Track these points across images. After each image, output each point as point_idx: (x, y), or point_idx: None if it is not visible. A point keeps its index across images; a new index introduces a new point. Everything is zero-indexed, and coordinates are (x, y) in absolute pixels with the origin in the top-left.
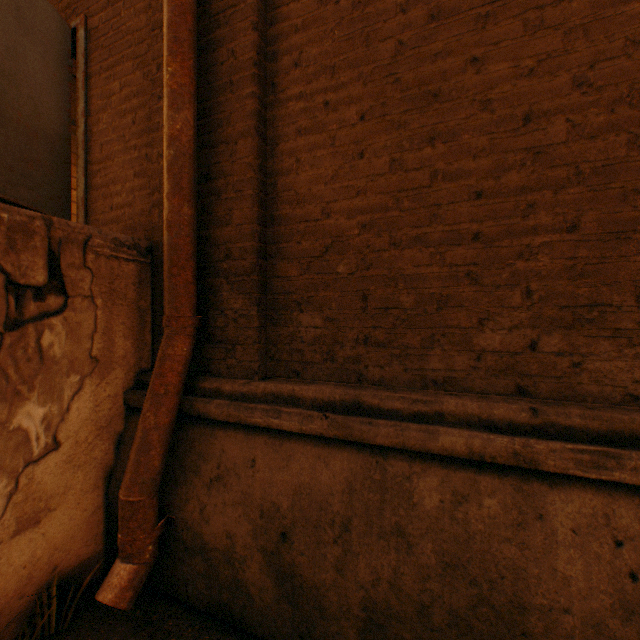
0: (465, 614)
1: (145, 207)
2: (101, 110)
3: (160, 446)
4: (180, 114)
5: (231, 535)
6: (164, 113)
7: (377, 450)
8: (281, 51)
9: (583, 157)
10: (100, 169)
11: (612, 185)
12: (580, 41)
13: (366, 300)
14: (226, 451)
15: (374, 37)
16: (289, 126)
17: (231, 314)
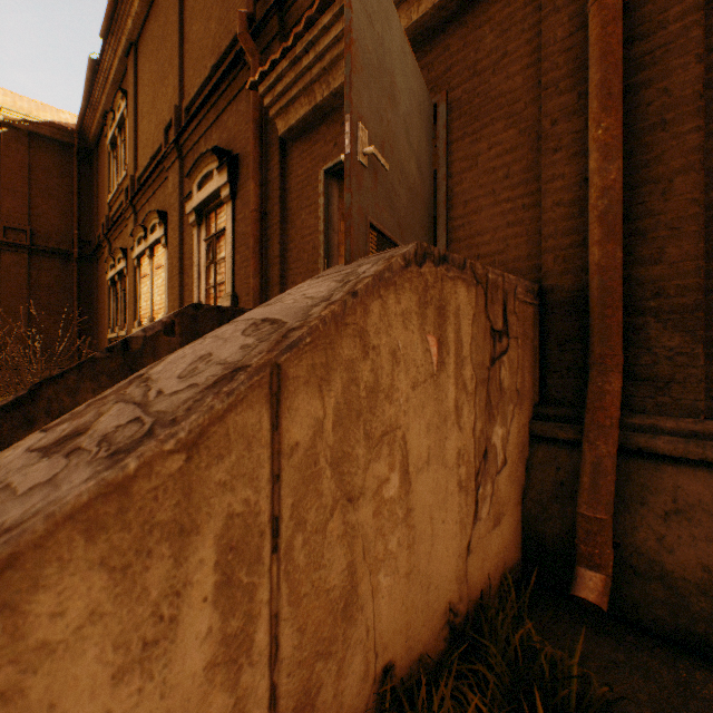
0: None
1: (520, 253)
2: (463, 171)
3: (611, 473)
4: (613, 165)
5: (708, 569)
6: (589, 166)
7: None
8: None
9: None
10: (462, 224)
11: None
12: None
13: None
14: (681, 487)
15: None
16: None
17: (661, 352)
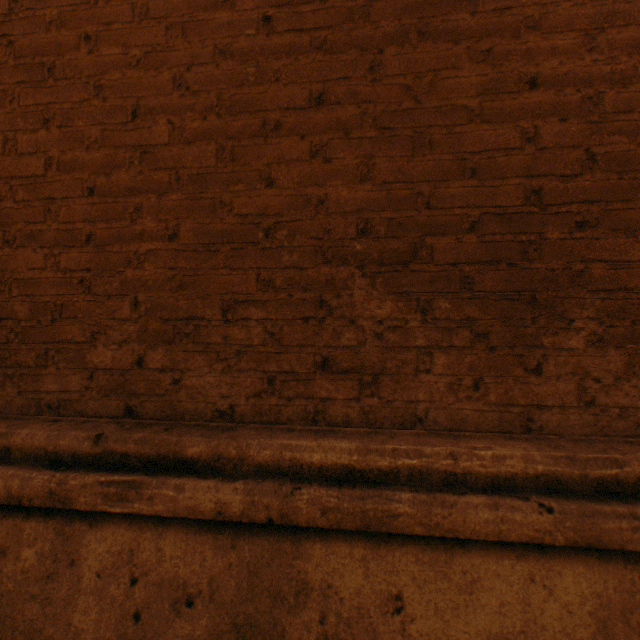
0: None
1: None
2: None
3: None
4: None
5: None
6: None
7: None
8: None
9: (183, 162)
10: None
11: (206, 195)
12: (181, 40)
13: None
14: None
15: None
16: None
17: None
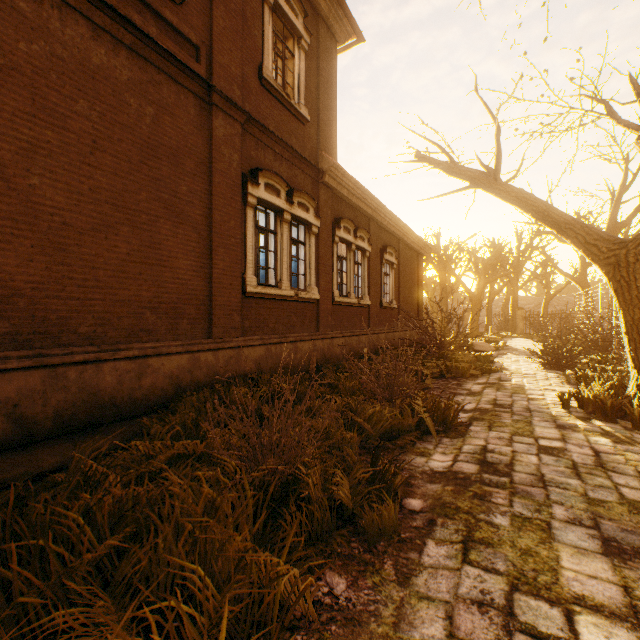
0: (87, 399)
1: None
2: None
3: None
4: None
5: None
6: None
7: (53, 367)
8: None
9: (108, 282)
10: None
11: (114, 291)
12: (107, 252)
13: (35, 317)
14: None
15: (39, 218)
16: None
17: None
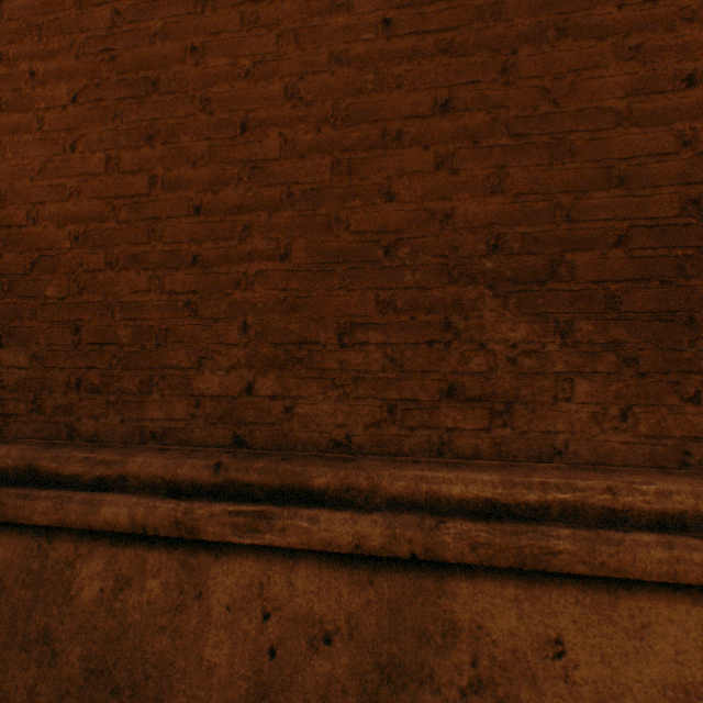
0: None
1: None
2: None
3: None
4: None
5: None
6: None
7: (44, 530)
8: None
9: (295, 178)
10: None
11: (320, 211)
12: (293, 48)
13: (80, 333)
14: None
15: None
16: None
17: None
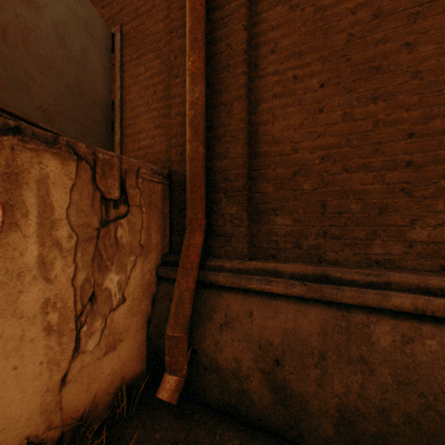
0: (416, 416)
1: (162, 148)
2: (131, 85)
3: (189, 302)
4: (198, 87)
5: (238, 360)
6: (186, 87)
7: (342, 307)
8: (261, 43)
9: None
10: (130, 124)
11: None
12: None
13: (324, 207)
14: (230, 306)
15: (330, 31)
16: (267, 92)
17: (228, 217)
